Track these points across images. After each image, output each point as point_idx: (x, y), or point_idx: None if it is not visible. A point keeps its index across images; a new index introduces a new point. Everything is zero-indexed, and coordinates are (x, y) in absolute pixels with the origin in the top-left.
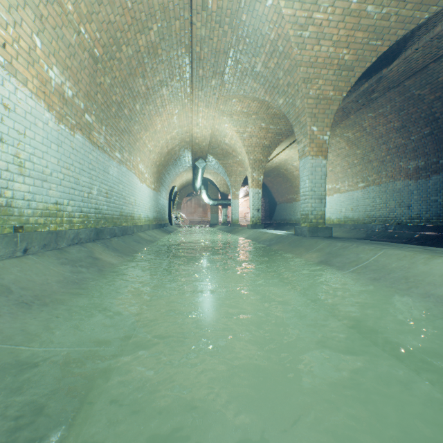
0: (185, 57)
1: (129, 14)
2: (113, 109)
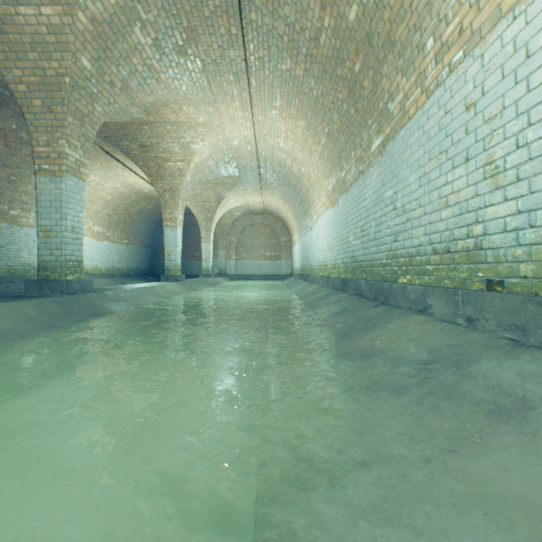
0: (250, 0)
1: (300, 98)
2: (352, 111)
